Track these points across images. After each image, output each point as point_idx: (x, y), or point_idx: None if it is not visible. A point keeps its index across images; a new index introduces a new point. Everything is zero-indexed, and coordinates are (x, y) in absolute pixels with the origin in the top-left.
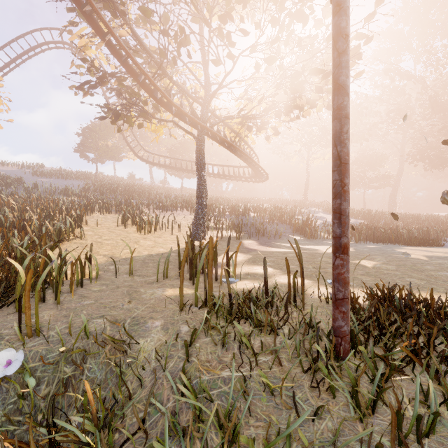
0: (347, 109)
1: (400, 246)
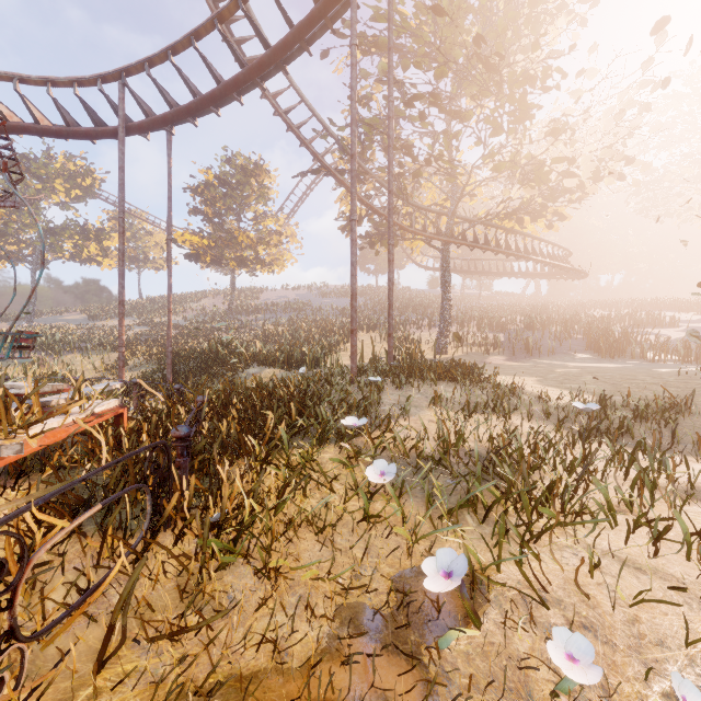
0: (390, 286)
1: None
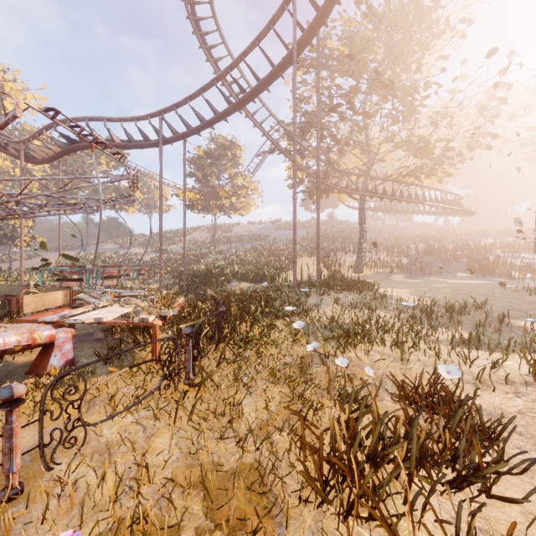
0: (318, 234)
1: None
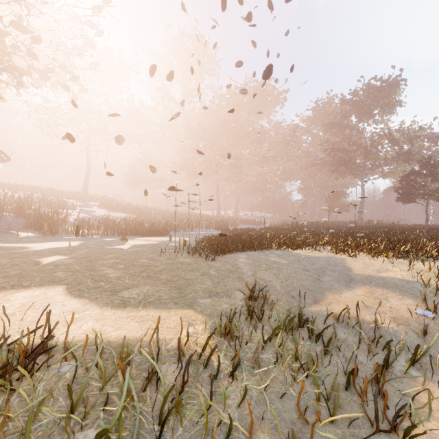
0: None
1: (137, 237)
